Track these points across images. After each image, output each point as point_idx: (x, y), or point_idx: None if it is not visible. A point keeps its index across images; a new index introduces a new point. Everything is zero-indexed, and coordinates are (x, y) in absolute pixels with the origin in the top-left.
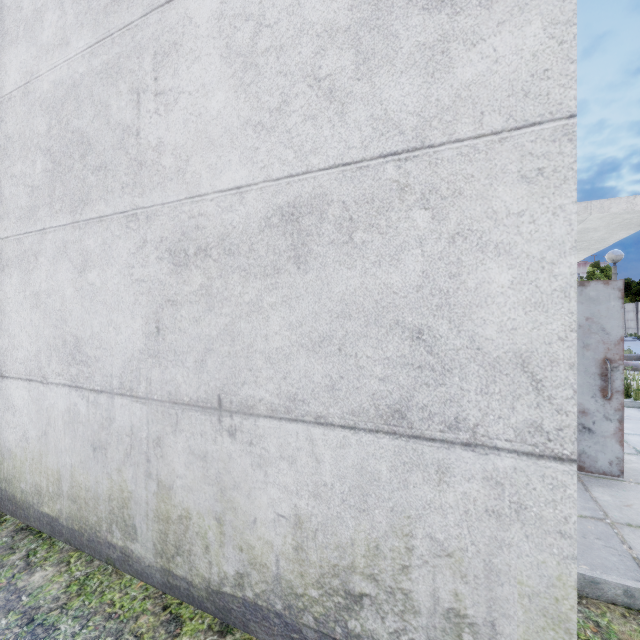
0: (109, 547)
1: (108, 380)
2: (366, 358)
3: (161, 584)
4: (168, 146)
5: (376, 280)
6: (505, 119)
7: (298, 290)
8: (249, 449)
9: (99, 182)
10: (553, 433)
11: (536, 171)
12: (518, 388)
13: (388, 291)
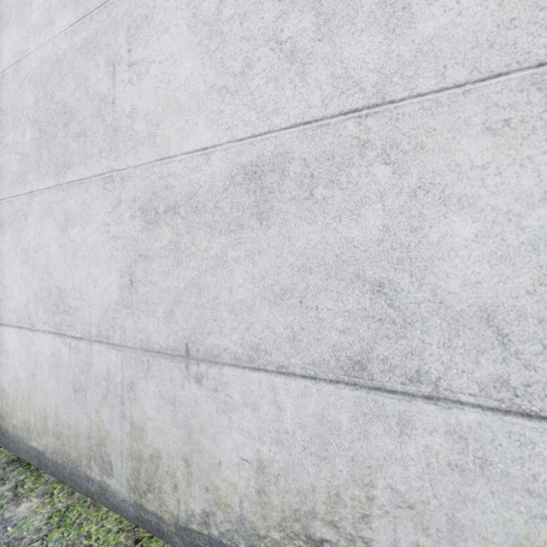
0: (88, 481)
1: (87, 328)
2: (327, 310)
3: (134, 518)
4: (140, 112)
5: (336, 234)
6: (469, 71)
7: (261, 245)
8: (214, 395)
9: (79, 148)
10: (520, 389)
11: (502, 122)
12: (483, 342)
13: (348, 245)
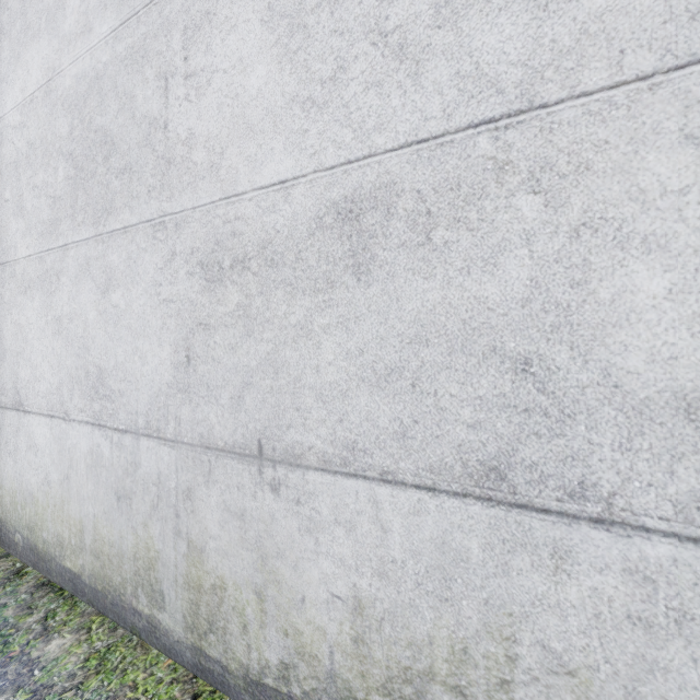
0: (134, 614)
1: (133, 418)
2: (449, 397)
3: (192, 665)
4: (200, 138)
5: (463, 293)
6: (659, 56)
7: (358, 308)
8: (296, 509)
9: (123, 187)
10: None
11: None
12: (680, 444)
13: (480, 307)
